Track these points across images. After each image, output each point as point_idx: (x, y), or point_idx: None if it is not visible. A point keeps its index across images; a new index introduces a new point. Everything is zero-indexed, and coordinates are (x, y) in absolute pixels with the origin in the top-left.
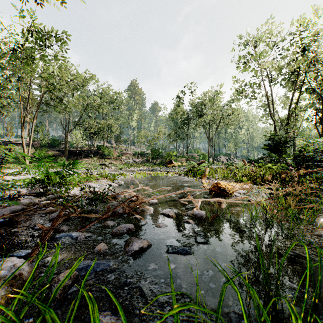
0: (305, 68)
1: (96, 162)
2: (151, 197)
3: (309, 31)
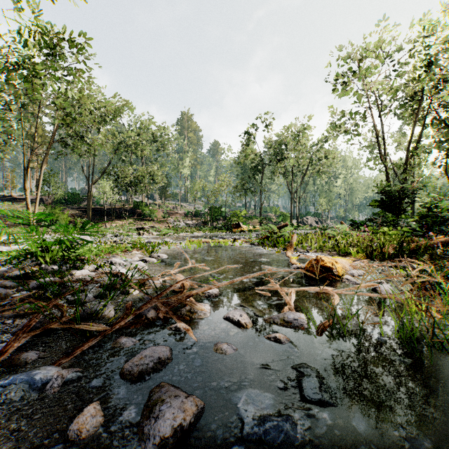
0: (431, 90)
1: (131, 226)
2: (207, 283)
3: (436, 37)
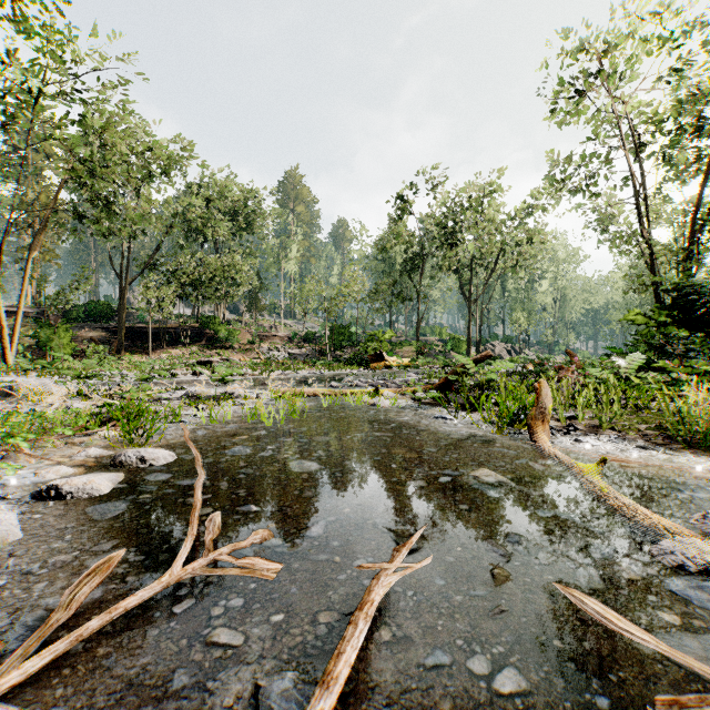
0: None
1: (195, 357)
2: None
3: None
